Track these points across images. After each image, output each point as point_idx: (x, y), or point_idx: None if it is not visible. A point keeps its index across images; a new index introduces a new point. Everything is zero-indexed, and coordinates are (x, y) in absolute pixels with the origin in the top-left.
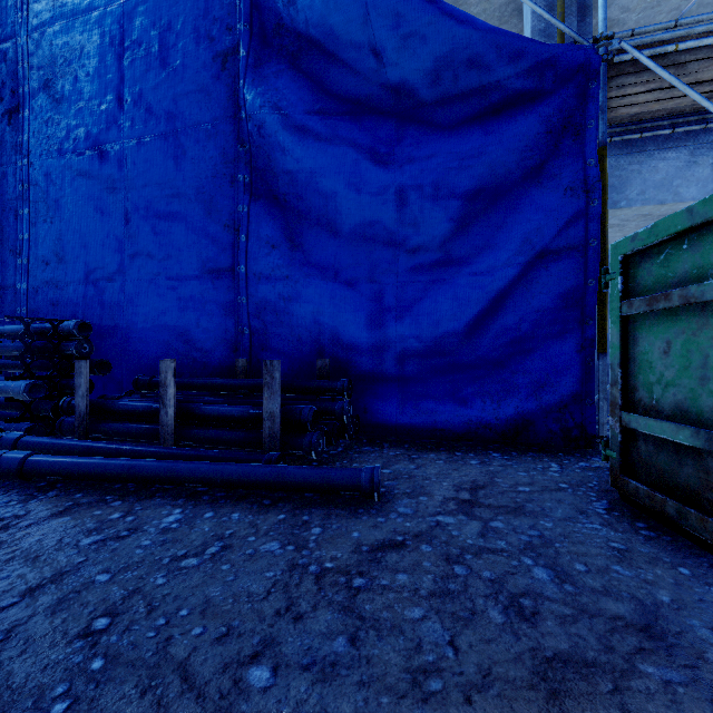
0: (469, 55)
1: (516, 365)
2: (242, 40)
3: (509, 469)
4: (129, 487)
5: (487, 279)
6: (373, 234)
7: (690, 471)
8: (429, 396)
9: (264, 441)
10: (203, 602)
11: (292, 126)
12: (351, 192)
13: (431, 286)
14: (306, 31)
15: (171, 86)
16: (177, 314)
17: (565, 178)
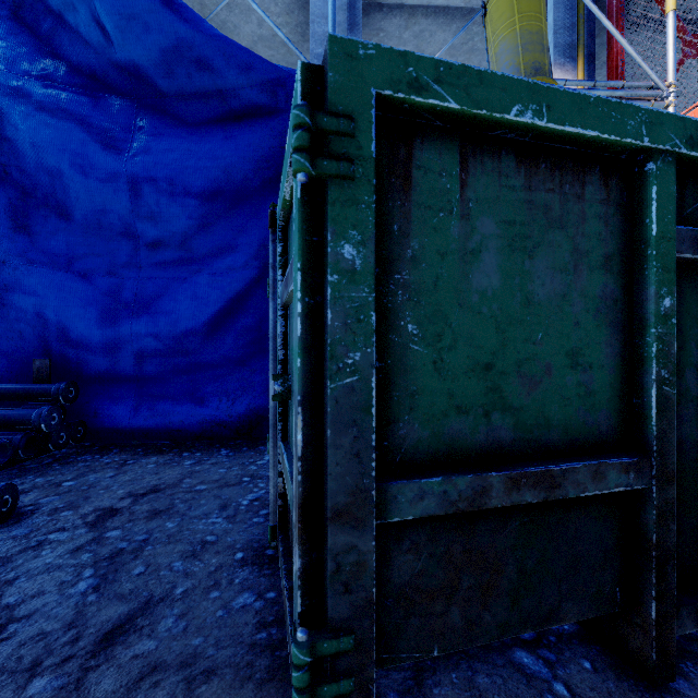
0: (199, 55)
1: (255, 364)
2: None
3: (216, 467)
4: None
5: (226, 280)
6: (110, 223)
7: None
8: (171, 396)
9: None
10: None
11: (8, 86)
12: (79, 174)
13: (172, 284)
14: None
15: None
16: None
17: None
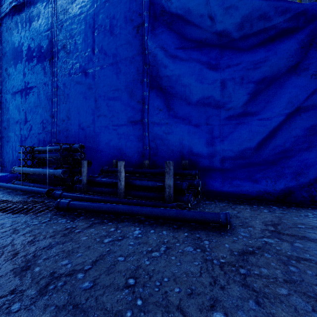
0: (260, 13)
1: (283, 164)
2: (146, 19)
3: (286, 215)
4: (111, 216)
5: (268, 121)
6: (208, 102)
7: None
8: (236, 178)
9: (165, 198)
10: (172, 275)
11: (169, 55)
12: (198, 83)
13: (238, 126)
14: (176, 12)
15: (114, 42)
16: (117, 141)
17: (311, 70)
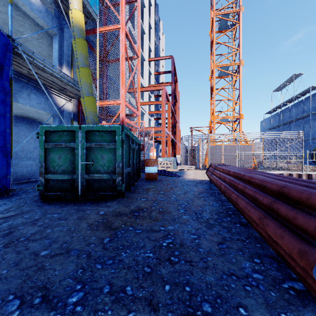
0: None
1: None
2: None
3: None
4: None
5: None
6: None
7: (66, 185)
8: None
9: None
10: None
11: None
12: None
13: None
14: None
15: None
16: None
17: None
